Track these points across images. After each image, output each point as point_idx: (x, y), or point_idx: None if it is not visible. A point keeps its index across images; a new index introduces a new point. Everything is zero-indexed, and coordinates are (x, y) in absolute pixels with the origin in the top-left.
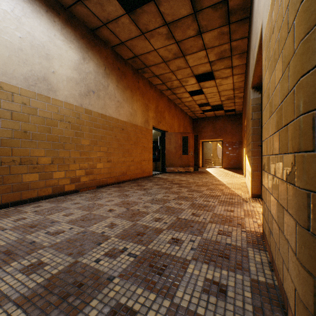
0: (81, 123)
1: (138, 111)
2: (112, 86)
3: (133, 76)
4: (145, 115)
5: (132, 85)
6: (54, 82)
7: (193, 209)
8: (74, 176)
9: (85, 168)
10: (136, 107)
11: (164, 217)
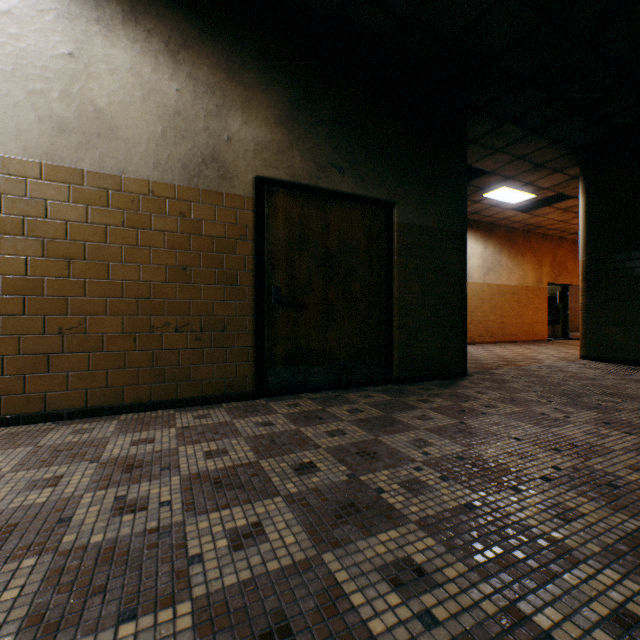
0: (483, 295)
1: (528, 272)
2: (504, 258)
3: (523, 239)
4: (537, 274)
5: (522, 248)
6: (470, 272)
7: (577, 351)
8: (480, 332)
9: (485, 327)
10: (526, 268)
11: (553, 351)
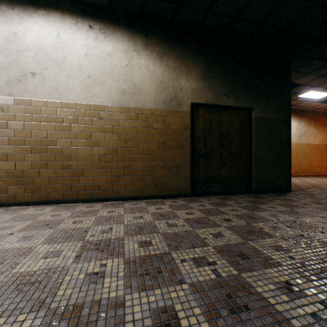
0: (298, 149)
1: None
2: (311, 129)
3: (323, 117)
4: None
5: (323, 123)
6: None
7: None
8: (295, 170)
9: (299, 167)
10: (325, 134)
11: None
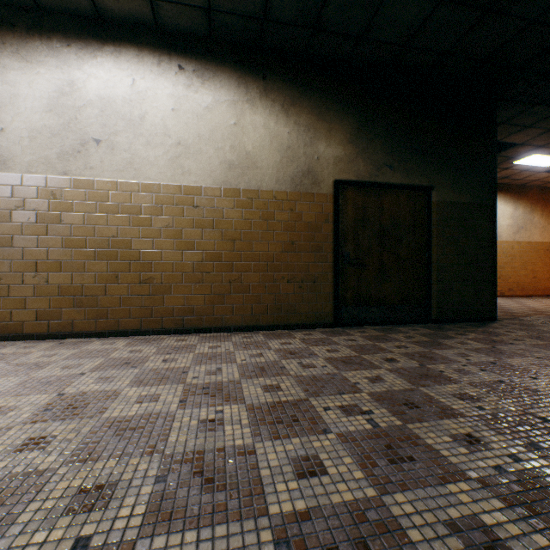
0: (513, 252)
1: None
2: (536, 217)
3: None
4: None
5: None
6: (499, 231)
7: None
8: (509, 286)
9: (515, 281)
10: None
11: None
